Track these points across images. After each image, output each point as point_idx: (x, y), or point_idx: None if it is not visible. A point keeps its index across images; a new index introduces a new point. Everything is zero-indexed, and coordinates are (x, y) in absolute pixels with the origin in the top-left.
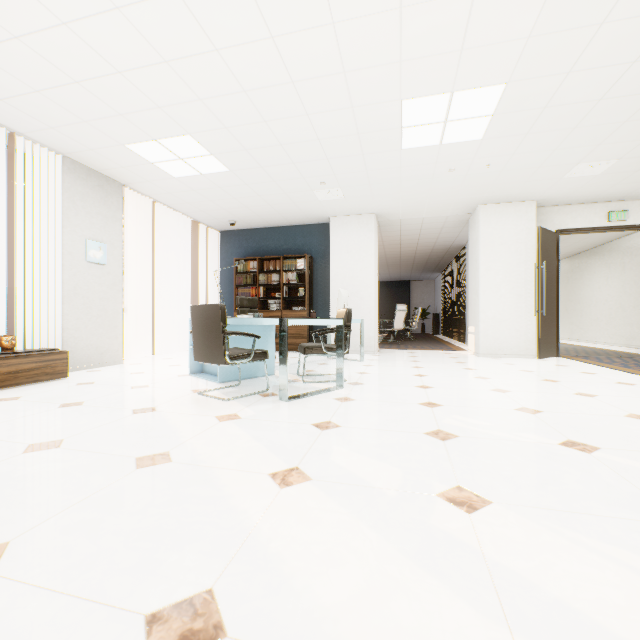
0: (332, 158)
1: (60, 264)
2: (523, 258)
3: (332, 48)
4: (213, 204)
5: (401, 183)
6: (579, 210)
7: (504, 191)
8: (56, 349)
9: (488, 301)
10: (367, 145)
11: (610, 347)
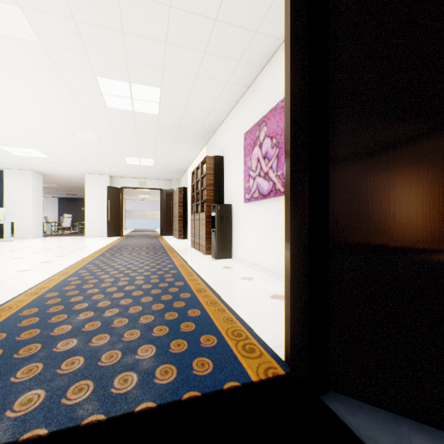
0: None
1: None
2: (104, 197)
3: None
4: None
5: (32, 163)
6: (130, 180)
7: (89, 171)
8: None
9: (90, 214)
10: None
11: None
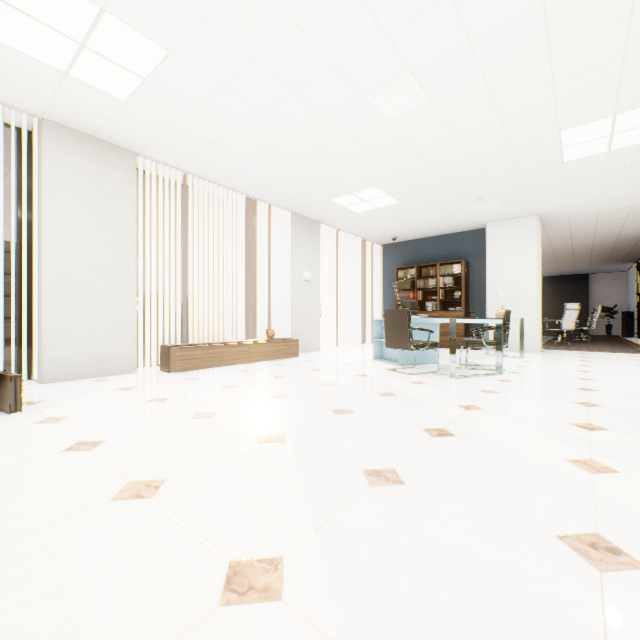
0: (490, 180)
1: (289, 283)
2: None
3: (493, 118)
4: (381, 226)
5: (565, 187)
6: None
7: None
8: (291, 338)
9: None
10: (525, 166)
11: None
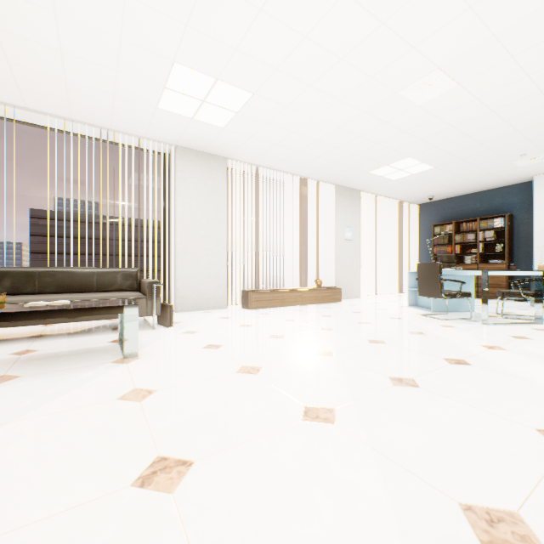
0: (532, 137)
1: (333, 242)
2: None
3: (527, 85)
4: (416, 189)
5: None
6: None
7: None
8: (335, 287)
9: None
10: None
11: None
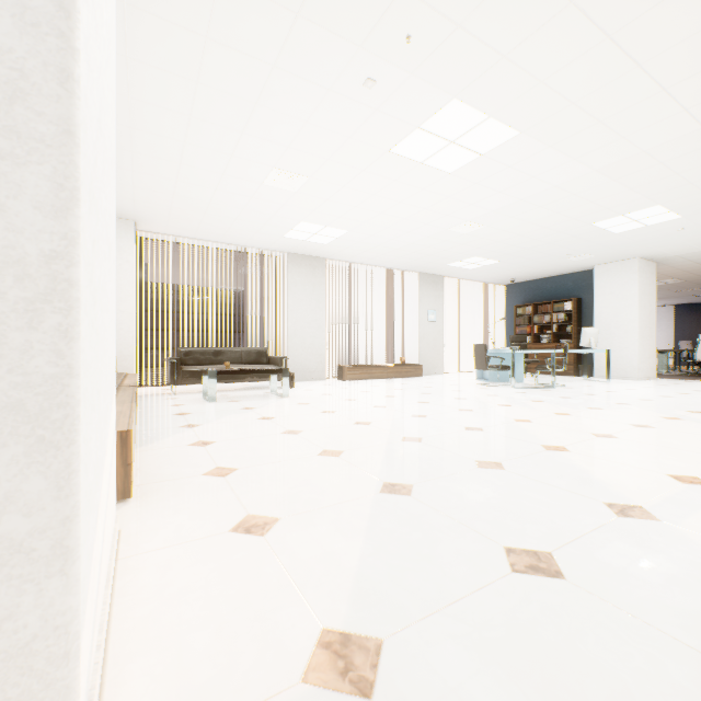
0: (565, 246)
1: (417, 324)
2: None
3: (533, 226)
4: (495, 274)
5: (640, 242)
6: None
7: None
8: (418, 364)
9: None
10: (585, 238)
11: None
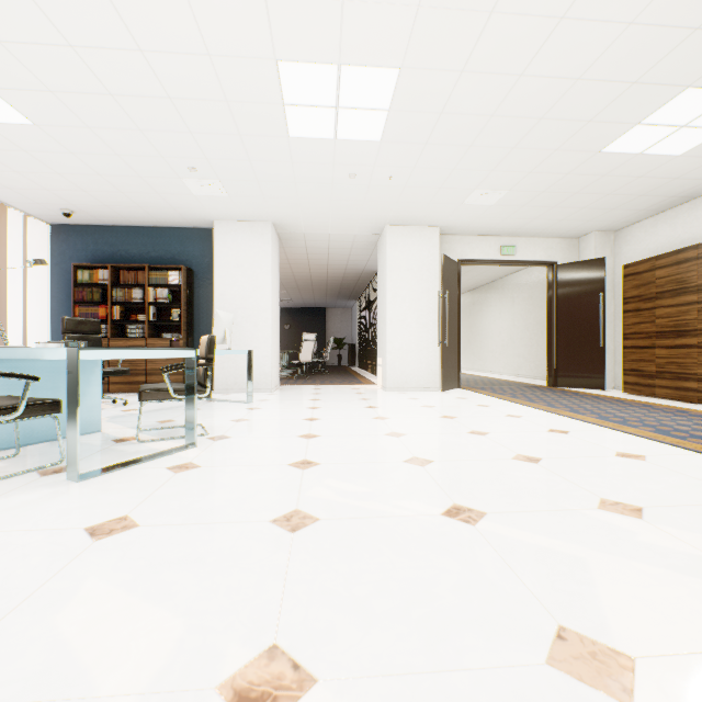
0: (198, 133)
1: None
2: (428, 286)
3: None
4: (23, 178)
5: (297, 185)
6: (477, 241)
7: (409, 212)
8: None
9: (395, 330)
10: (243, 122)
11: (503, 377)
